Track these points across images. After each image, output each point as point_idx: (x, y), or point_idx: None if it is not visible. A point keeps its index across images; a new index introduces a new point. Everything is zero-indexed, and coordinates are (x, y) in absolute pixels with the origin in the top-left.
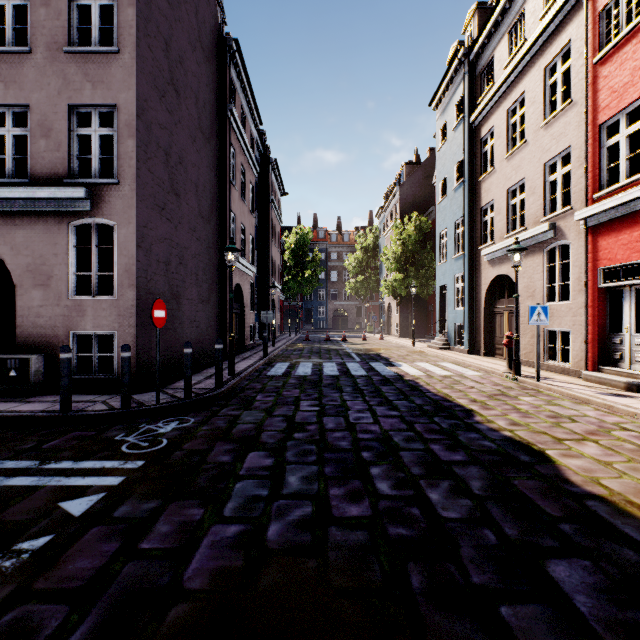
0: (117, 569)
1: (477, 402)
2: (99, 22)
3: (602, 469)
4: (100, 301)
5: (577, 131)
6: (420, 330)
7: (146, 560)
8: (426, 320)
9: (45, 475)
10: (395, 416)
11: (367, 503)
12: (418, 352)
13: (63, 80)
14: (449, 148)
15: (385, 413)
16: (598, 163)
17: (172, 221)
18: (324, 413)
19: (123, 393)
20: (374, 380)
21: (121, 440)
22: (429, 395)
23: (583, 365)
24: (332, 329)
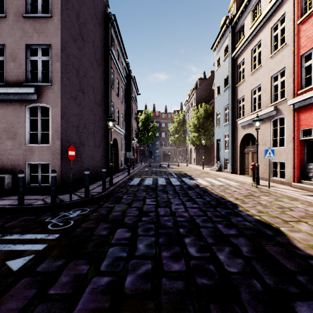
0: (31, 309)
1: (239, 199)
2: (41, 1)
3: None
4: (42, 146)
5: (289, 59)
6: (206, 161)
7: (50, 302)
8: (209, 156)
9: (2, 243)
10: (196, 207)
11: (183, 262)
12: (205, 172)
13: (23, 31)
14: (221, 70)
15: (191, 205)
16: (300, 75)
17: (80, 105)
18: (158, 205)
19: (52, 195)
20: (184, 187)
21: (48, 221)
22: (213, 195)
23: (292, 179)
24: (162, 161)
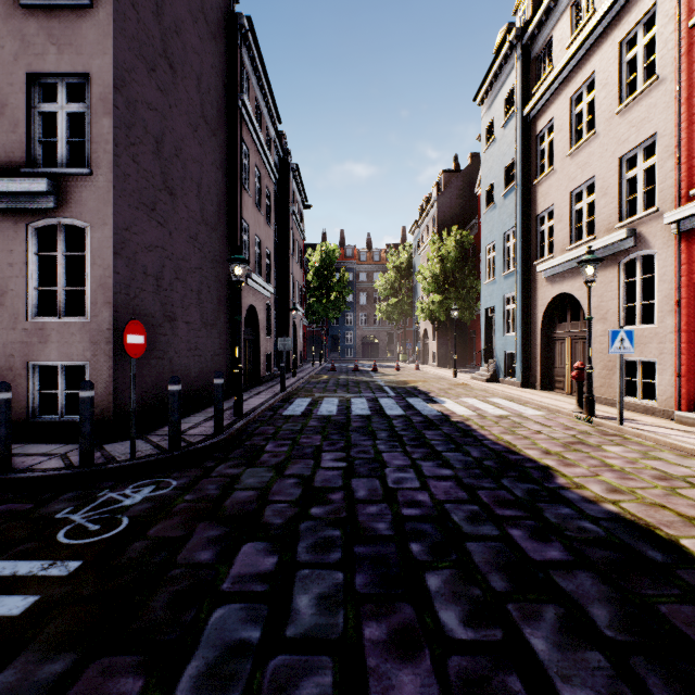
0: None
1: (552, 454)
2: None
3: None
4: (68, 323)
5: (666, 114)
6: (460, 359)
7: None
8: (467, 348)
9: None
10: (448, 477)
11: (428, 662)
12: (461, 385)
13: (20, 42)
14: (497, 148)
15: (434, 472)
16: None
17: (165, 226)
18: (353, 472)
19: (82, 446)
20: (414, 422)
21: (63, 519)
22: (487, 444)
23: (674, 403)
24: (361, 358)
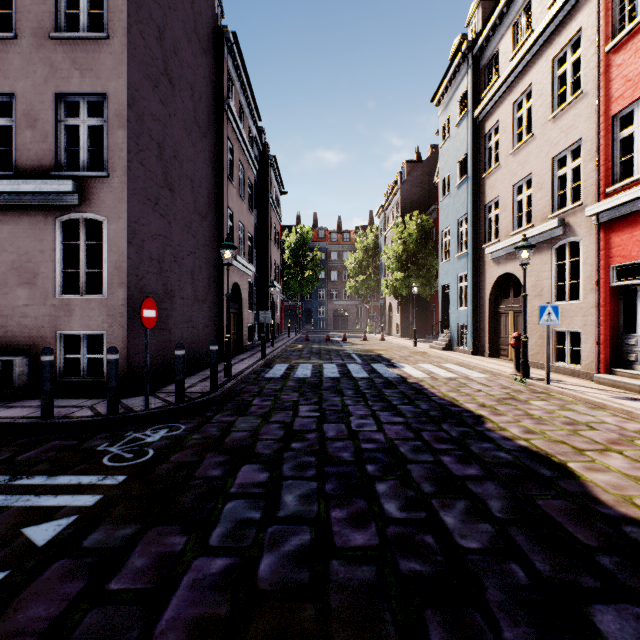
0: (76, 619)
1: (486, 407)
2: (88, 7)
3: (633, 486)
4: (89, 300)
5: (588, 123)
6: (421, 330)
7: (113, 606)
8: (427, 320)
9: (13, 493)
10: (400, 423)
11: (374, 529)
12: (420, 353)
13: (50, 68)
14: (452, 144)
15: (389, 419)
16: (611, 156)
17: (166, 217)
18: (324, 419)
19: (109, 398)
20: (376, 383)
21: (104, 451)
22: (435, 399)
23: (594, 367)
24: (332, 329)
